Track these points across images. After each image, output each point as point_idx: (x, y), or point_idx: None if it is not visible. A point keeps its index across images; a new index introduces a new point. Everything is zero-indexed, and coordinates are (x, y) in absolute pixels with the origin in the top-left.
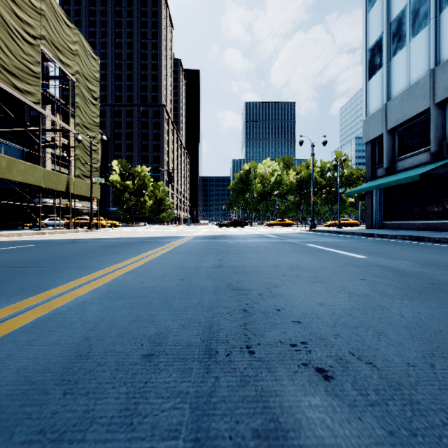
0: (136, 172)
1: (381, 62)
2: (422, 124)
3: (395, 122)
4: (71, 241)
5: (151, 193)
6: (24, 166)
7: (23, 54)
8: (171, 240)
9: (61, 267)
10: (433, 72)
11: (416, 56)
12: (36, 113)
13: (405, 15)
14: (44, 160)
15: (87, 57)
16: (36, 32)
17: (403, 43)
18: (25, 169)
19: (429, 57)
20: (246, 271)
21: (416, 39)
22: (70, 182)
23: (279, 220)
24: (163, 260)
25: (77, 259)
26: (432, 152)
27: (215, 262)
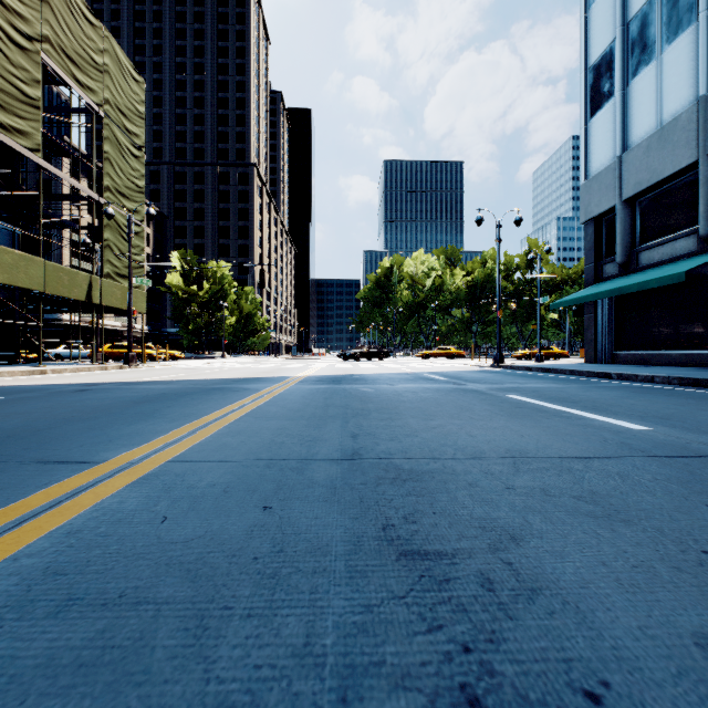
0: (210, 271)
1: (612, 88)
2: (683, 189)
3: (636, 186)
4: (81, 387)
5: (233, 305)
6: (11, 258)
7: (9, 66)
8: (260, 386)
9: (0, 461)
10: (704, 101)
11: (673, 75)
12: (45, 175)
13: (654, 7)
14: (59, 251)
15: (123, 76)
16: (32, 29)
17: (650, 54)
18: (13, 261)
19: (696, 76)
20: (416, 475)
21: (673, 47)
22: (94, 285)
23: (440, 349)
24: (235, 436)
25: (56, 434)
26: (702, 235)
27: (344, 444)
